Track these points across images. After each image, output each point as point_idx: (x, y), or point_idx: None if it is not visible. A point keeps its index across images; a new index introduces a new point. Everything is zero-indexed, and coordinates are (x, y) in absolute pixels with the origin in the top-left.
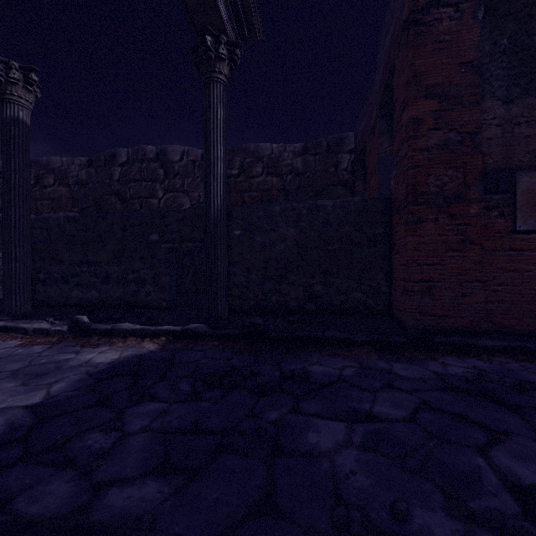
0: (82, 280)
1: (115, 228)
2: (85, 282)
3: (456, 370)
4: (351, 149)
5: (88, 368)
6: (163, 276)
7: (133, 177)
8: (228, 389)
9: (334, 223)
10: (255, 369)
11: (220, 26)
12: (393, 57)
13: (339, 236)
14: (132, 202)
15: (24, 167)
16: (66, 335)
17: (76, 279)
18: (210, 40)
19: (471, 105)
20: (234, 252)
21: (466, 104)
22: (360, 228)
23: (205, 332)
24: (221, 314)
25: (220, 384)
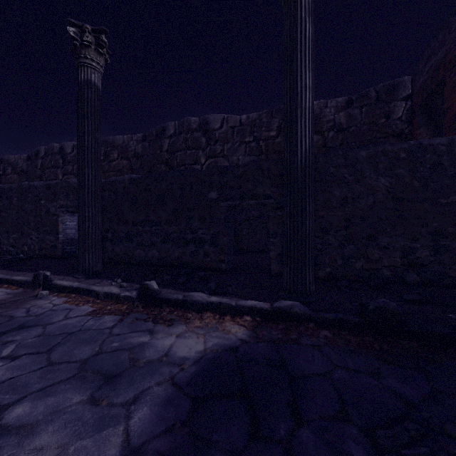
0: (144, 239)
1: (174, 187)
2: (147, 241)
3: None
4: (407, 95)
5: (171, 370)
6: (223, 236)
7: (179, 146)
8: None
9: (450, 167)
10: None
11: None
12: None
13: None
14: (179, 169)
15: (96, 128)
16: (135, 303)
17: (139, 238)
18: None
19: None
20: None
21: None
22: None
23: (305, 314)
24: (309, 286)
25: None
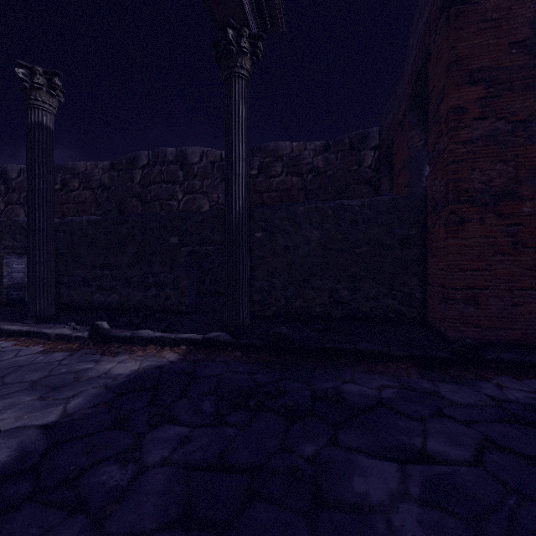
0: (104, 283)
1: (135, 231)
2: (107, 286)
3: (516, 395)
4: (375, 145)
5: (107, 381)
6: (183, 280)
7: (153, 179)
8: (254, 411)
9: (362, 224)
10: (283, 388)
11: (242, 18)
12: (428, 42)
13: (368, 238)
14: (153, 204)
15: (48, 171)
16: (87, 341)
17: (98, 282)
18: (232, 34)
19: (524, 90)
20: (255, 255)
21: (517, 89)
22: (391, 229)
23: (227, 341)
24: (243, 321)
25: (246, 405)
